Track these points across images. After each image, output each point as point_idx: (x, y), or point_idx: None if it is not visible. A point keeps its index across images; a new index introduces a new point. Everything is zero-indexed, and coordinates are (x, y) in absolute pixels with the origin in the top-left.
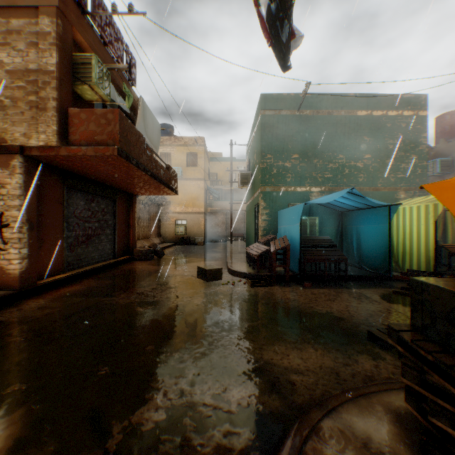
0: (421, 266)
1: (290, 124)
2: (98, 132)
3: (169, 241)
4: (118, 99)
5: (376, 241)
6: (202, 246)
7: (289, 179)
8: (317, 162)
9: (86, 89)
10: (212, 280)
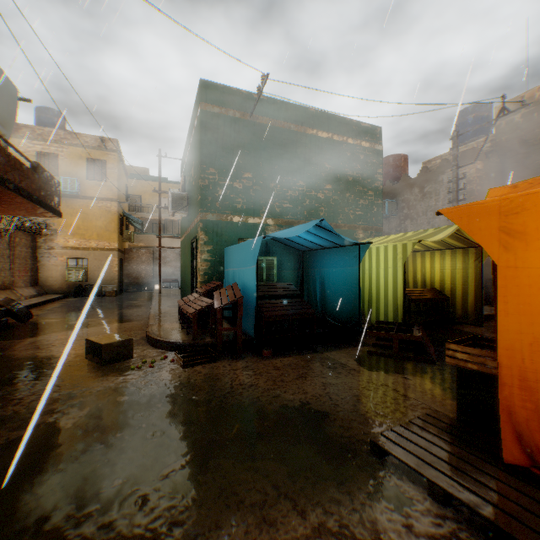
0: (390, 316)
1: (241, 130)
2: None
3: (56, 291)
4: None
5: (344, 287)
6: (115, 297)
7: (240, 205)
8: (274, 187)
9: None
10: (115, 361)
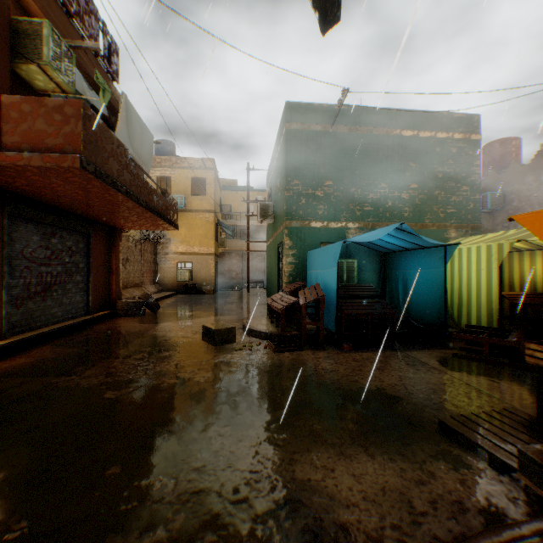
0: (483, 321)
1: (322, 142)
2: (50, 133)
3: (169, 289)
4: (89, 94)
5: (428, 289)
6: (212, 295)
7: (321, 212)
8: (355, 191)
9: (35, 72)
10: (222, 343)
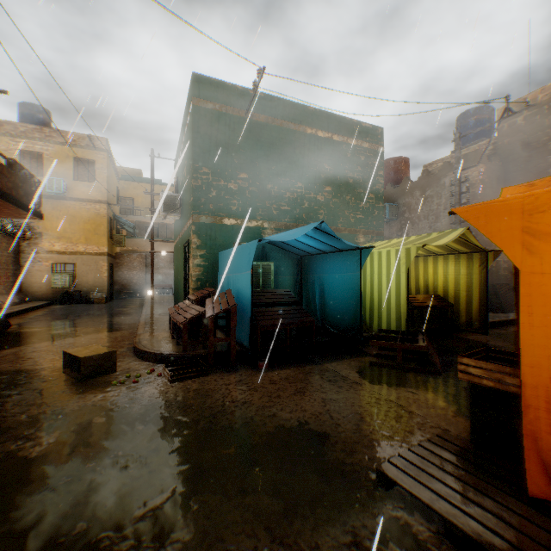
0: (393, 325)
1: (236, 128)
2: None
3: (41, 298)
4: None
5: (344, 294)
6: (104, 304)
7: (235, 207)
8: (272, 188)
9: None
10: (95, 376)
